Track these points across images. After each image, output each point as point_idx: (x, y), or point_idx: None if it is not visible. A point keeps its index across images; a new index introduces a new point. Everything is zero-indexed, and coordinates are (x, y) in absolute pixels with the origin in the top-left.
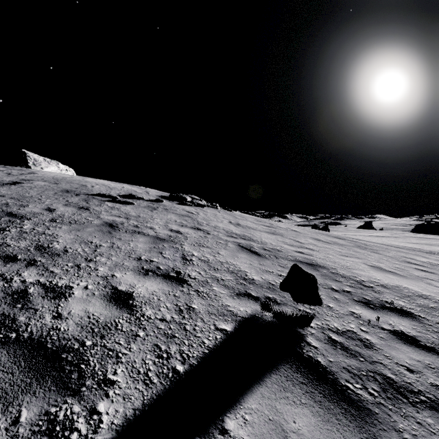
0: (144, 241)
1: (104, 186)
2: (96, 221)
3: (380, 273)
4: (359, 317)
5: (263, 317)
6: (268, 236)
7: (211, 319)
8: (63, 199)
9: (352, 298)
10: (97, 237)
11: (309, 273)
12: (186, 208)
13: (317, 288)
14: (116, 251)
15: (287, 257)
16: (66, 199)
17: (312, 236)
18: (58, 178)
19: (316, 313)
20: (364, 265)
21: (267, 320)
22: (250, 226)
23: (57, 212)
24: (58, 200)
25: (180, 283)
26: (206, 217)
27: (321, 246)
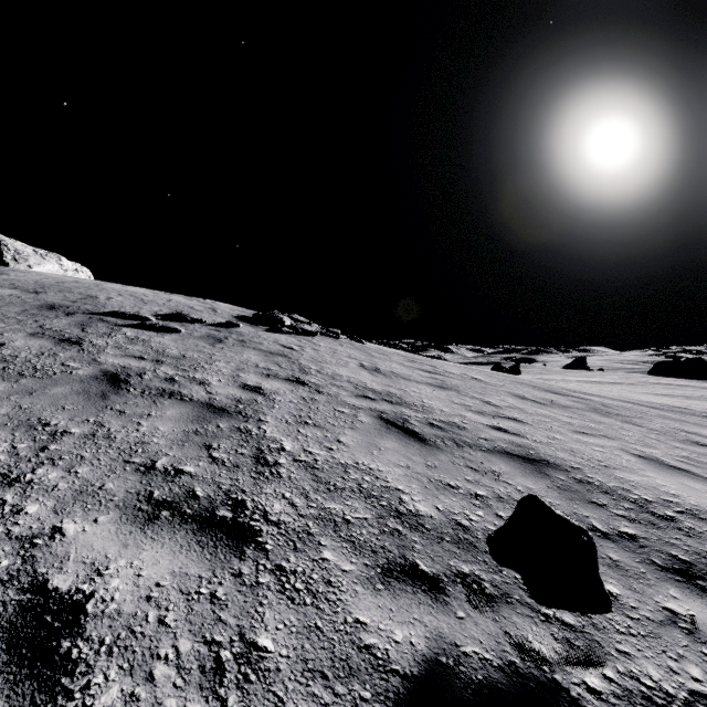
0: (176, 417)
1: (132, 299)
2: (84, 369)
3: (667, 475)
4: (695, 630)
5: (462, 669)
6: (433, 393)
7: (311, 705)
8: (34, 322)
9: (648, 559)
10: (68, 410)
11: (574, 523)
12: (281, 339)
13: (596, 566)
14: (99, 447)
15: (479, 443)
16: (41, 323)
17: (509, 389)
18: (46, 283)
19: (590, 628)
20: (628, 456)
21: (475, 681)
22: (397, 371)
23: (2, 351)
24: (22, 325)
25: (238, 544)
26: (316, 355)
27: (532, 412)
